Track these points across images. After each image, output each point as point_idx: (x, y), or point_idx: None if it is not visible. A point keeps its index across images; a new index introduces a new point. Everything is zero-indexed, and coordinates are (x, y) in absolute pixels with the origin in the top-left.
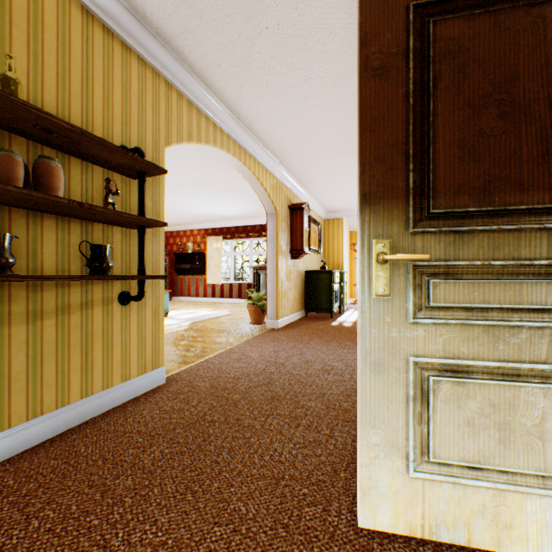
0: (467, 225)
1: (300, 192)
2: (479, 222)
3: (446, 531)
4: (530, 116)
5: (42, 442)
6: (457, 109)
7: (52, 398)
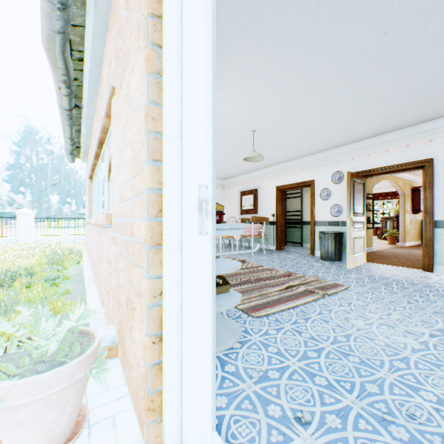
0: None
1: (417, 179)
2: None
3: None
4: None
5: None
6: None
7: None
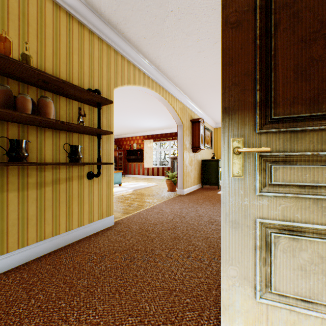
0: (300, 126)
1: (198, 112)
2: (310, 123)
3: None
4: None
5: (44, 254)
6: (292, 43)
7: (50, 230)
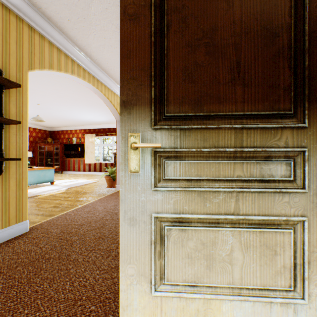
0: (188, 124)
1: None
2: (196, 122)
3: None
4: (225, 55)
5: None
6: (182, 46)
7: None
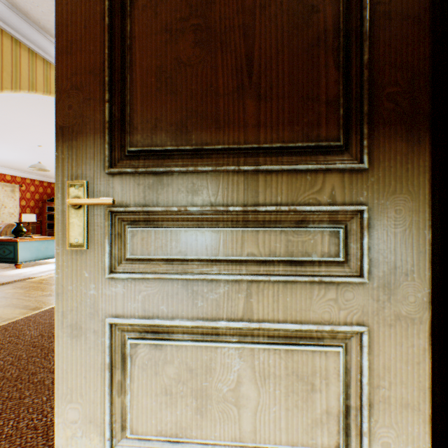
0: (167, 166)
1: None
2: (180, 162)
3: None
4: (227, 45)
5: None
6: (156, 32)
7: None
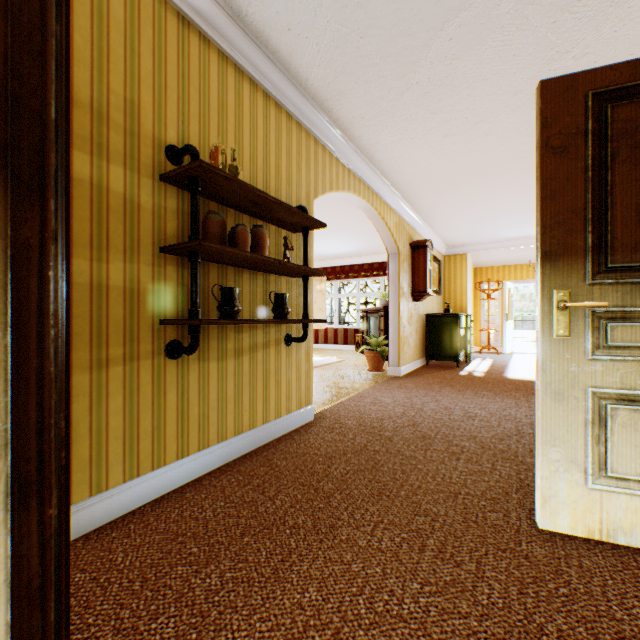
0: None
1: (421, 228)
2: None
3: (622, 535)
4: None
5: (243, 455)
6: (633, 179)
7: (247, 420)
